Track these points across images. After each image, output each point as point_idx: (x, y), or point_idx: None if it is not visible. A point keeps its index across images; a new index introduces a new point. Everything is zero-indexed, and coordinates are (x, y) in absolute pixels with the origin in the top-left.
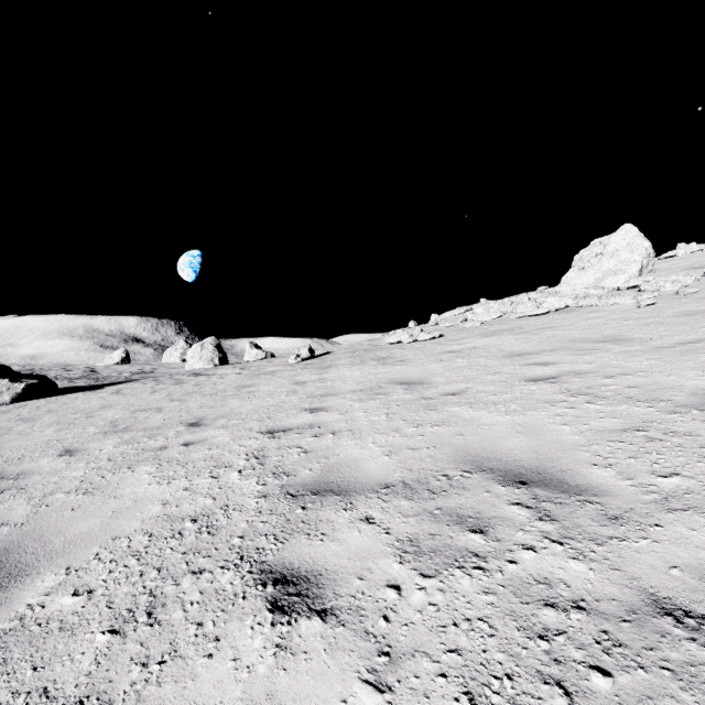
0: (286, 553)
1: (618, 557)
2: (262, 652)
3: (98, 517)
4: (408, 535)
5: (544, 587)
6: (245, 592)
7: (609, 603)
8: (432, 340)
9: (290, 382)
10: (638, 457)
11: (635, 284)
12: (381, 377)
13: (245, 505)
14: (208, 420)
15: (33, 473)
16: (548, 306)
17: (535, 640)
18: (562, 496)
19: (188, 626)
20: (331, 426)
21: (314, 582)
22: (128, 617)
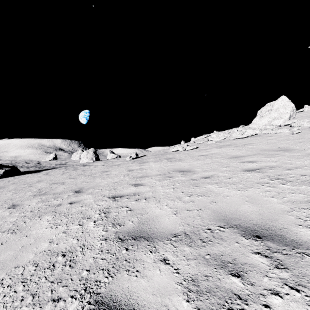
0: (113, 286)
1: None
2: None
3: (13, 250)
4: (190, 276)
5: None
6: None
7: None
8: (193, 150)
9: (126, 170)
10: None
11: (288, 123)
12: (169, 168)
13: (94, 245)
14: (84, 189)
15: None
16: (247, 134)
17: None
18: (286, 248)
19: None
20: (144, 195)
21: None
22: None
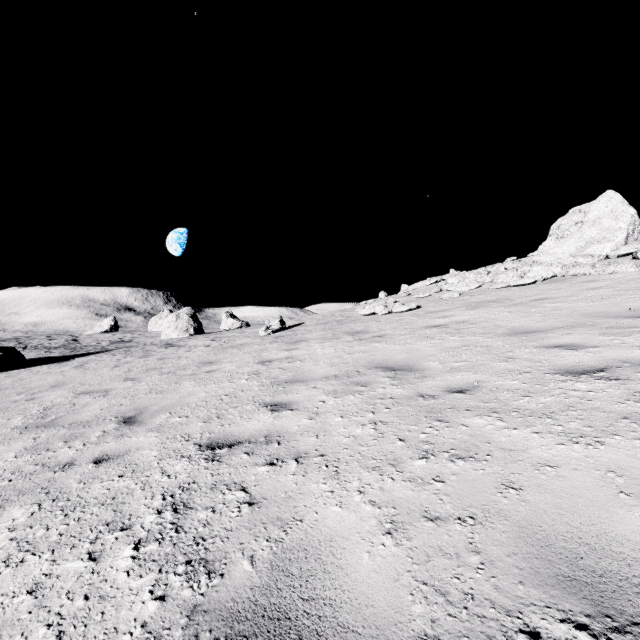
0: None
1: None
2: None
3: None
4: None
5: None
6: None
7: None
8: (409, 312)
9: (255, 360)
10: None
11: (627, 252)
12: (359, 357)
13: None
14: (148, 414)
15: None
16: (534, 276)
17: None
18: None
19: None
20: (294, 443)
21: None
22: None
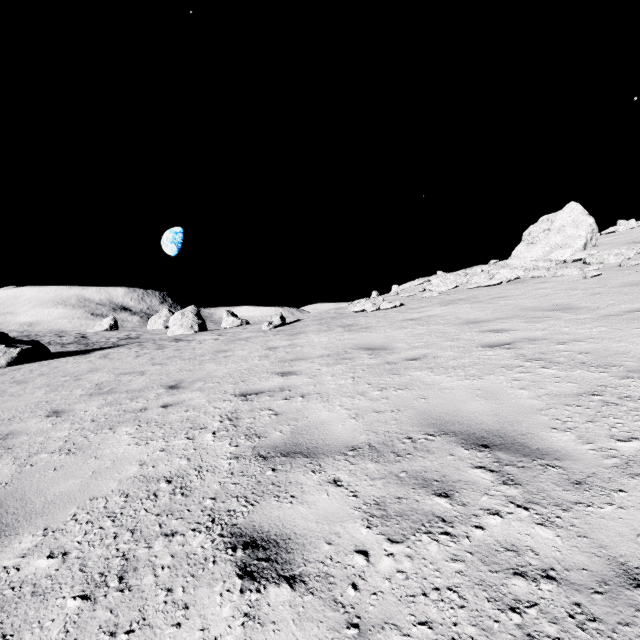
0: (257, 516)
1: (584, 524)
2: (230, 622)
3: (78, 477)
4: (375, 499)
5: (512, 555)
6: (215, 556)
7: (579, 572)
8: (393, 309)
9: (262, 348)
10: (596, 421)
11: (580, 257)
12: (347, 343)
13: (217, 466)
14: (186, 383)
15: (21, 433)
16: (500, 278)
17: (507, 613)
18: (524, 459)
19: (158, 592)
20: (300, 389)
21: (283, 546)
22: (99, 581)
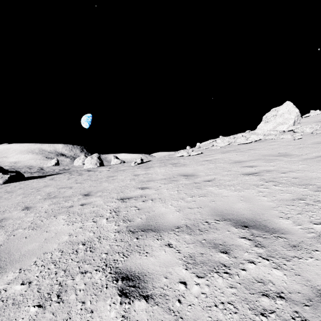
0: (128, 263)
1: (298, 268)
2: (115, 320)
3: (37, 241)
4: (189, 254)
5: (261, 284)
6: (107, 284)
7: (296, 294)
8: (197, 155)
9: (131, 175)
10: (302, 214)
11: (291, 129)
12: (174, 172)
13: (108, 236)
14: (93, 192)
15: (9, 218)
16: (251, 139)
17: (259, 316)
18: (266, 234)
19: (77, 303)
20: (150, 196)
21: (142, 279)
22: (47, 297)
